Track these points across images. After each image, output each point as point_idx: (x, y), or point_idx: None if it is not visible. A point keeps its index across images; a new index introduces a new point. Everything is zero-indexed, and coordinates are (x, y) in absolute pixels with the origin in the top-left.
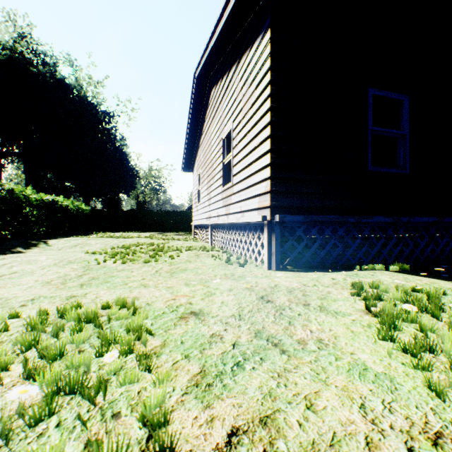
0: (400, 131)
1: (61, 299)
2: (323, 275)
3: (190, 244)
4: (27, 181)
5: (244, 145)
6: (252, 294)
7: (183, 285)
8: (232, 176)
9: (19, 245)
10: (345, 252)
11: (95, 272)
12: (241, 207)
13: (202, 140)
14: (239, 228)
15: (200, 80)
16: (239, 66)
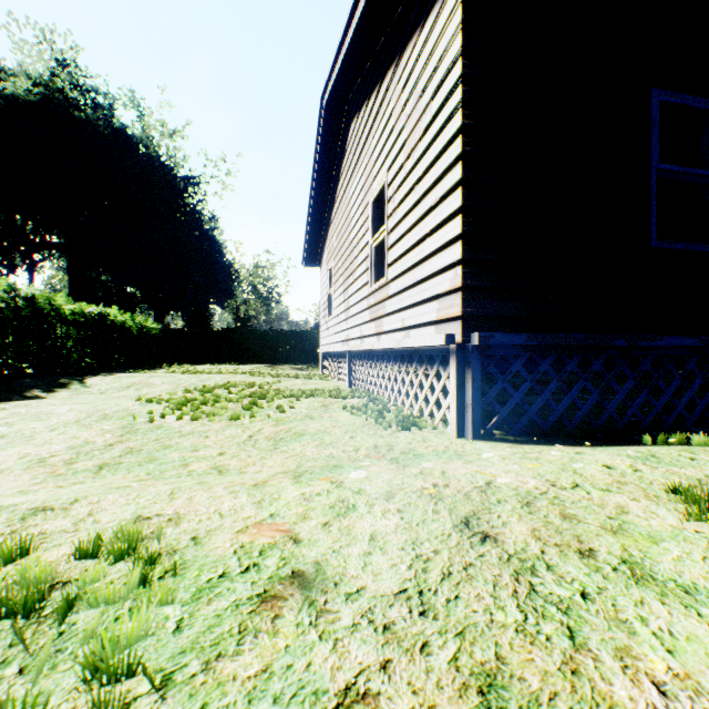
0: None
1: (8, 519)
2: (576, 454)
3: (315, 384)
4: (72, 286)
5: (408, 208)
6: (440, 510)
7: (289, 480)
8: (387, 265)
9: (38, 385)
10: (604, 404)
11: (140, 438)
12: (404, 321)
13: (335, 211)
14: (400, 358)
15: (332, 108)
16: (400, 67)
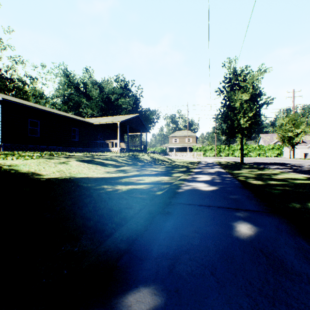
0: (37, 128)
1: None
2: None
3: None
4: None
5: None
6: None
7: None
8: None
9: None
10: None
11: None
12: None
13: None
14: None
15: None
16: None
